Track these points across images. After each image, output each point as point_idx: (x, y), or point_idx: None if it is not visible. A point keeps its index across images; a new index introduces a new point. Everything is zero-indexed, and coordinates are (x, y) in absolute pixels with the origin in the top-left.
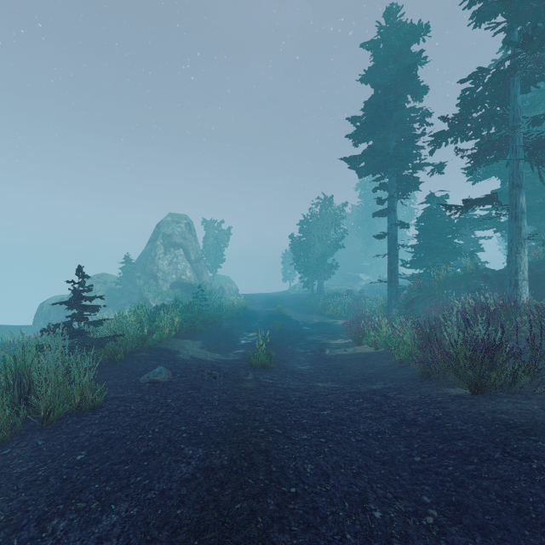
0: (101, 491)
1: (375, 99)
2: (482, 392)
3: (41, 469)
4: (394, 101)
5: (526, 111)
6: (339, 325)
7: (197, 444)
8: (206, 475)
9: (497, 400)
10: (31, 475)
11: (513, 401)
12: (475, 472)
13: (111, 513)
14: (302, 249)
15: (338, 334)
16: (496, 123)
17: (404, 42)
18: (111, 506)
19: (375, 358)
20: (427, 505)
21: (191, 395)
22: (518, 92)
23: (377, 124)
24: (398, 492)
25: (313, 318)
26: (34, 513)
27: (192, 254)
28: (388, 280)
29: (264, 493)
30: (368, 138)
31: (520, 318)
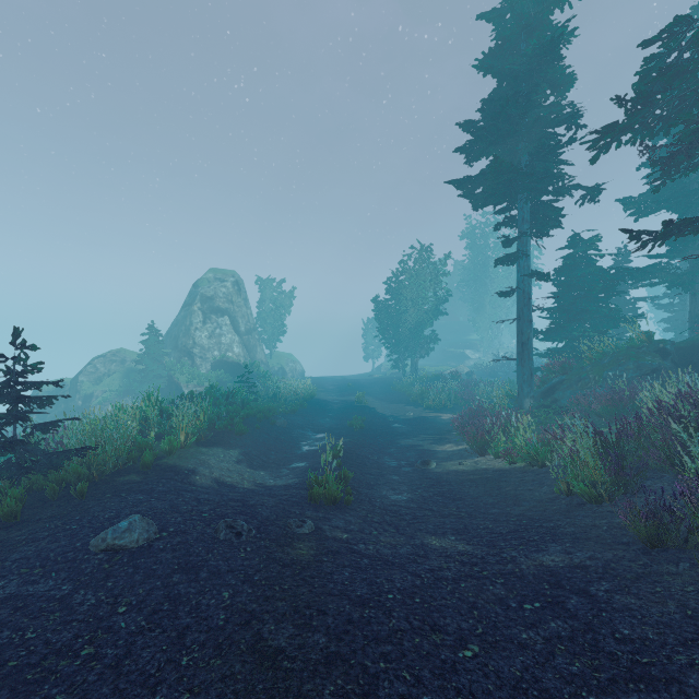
0: None
1: (498, 95)
2: None
3: None
4: (528, 96)
5: None
6: (444, 422)
7: None
8: None
9: None
10: None
11: None
12: None
13: None
14: (390, 316)
15: (445, 435)
16: None
17: (543, 7)
18: None
19: (515, 482)
20: None
21: (174, 591)
22: None
23: (503, 129)
24: None
25: (407, 410)
26: None
27: (241, 323)
28: (518, 357)
29: None
30: (488, 150)
31: None
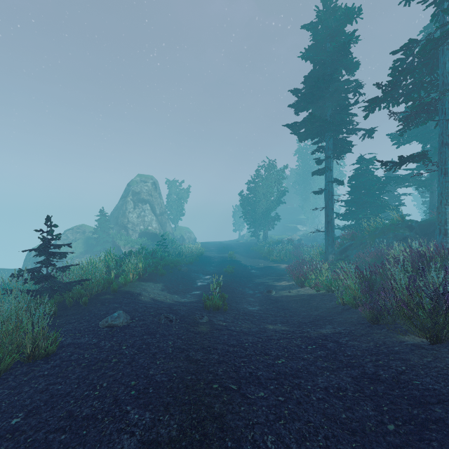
0: None
1: (314, 73)
2: (441, 342)
3: None
4: (331, 75)
5: None
6: (282, 269)
7: (144, 406)
8: None
9: None
10: None
11: None
12: None
13: None
14: (250, 204)
15: (282, 276)
16: (426, 89)
17: (340, 23)
18: None
19: (318, 300)
20: None
21: (146, 341)
22: (447, 59)
23: (316, 95)
24: None
25: (260, 262)
26: None
27: (157, 208)
28: (325, 230)
29: None
30: (308, 107)
31: None
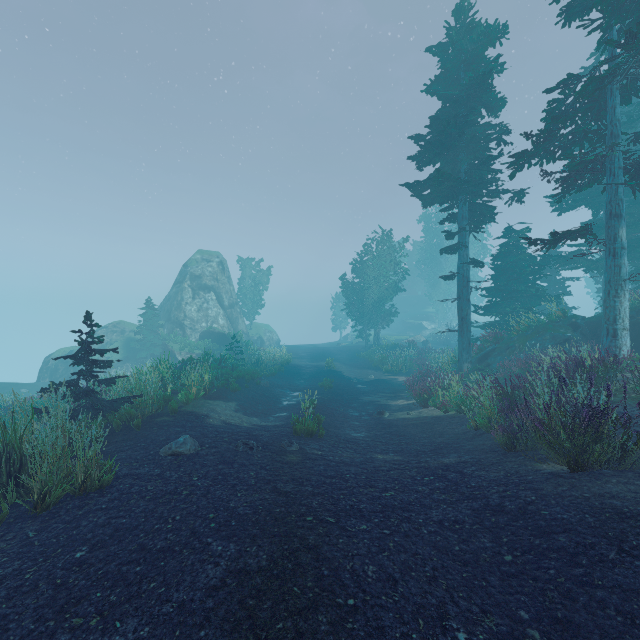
0: (104, 602)
1: (443, 113)
2: (583, 469)
3: (29, 571)
4: (466, 116)
5: (623, 128)
6: (399, 383)
7: (228, 538)
8: (239, 581)
9: (604, 480)
10: (15, 579)
11: (623, 481)
12: (585, 577)
13: (115, 633)
14: (356, 292)
15: (399, 393)
16: (590, 141)
17: (478, 45)
18: (115, 623)
19: (444, 424)
20: (526, 623)
21: (221, 471)
22: (617, 103)
23: (446, 144)
24: (487, 604)
25: (369, 374)
26: (16, 633)
27: (225, 298)
28: (459, 329)
29: (313, 607)
30: (434, 160)
31: (622, 375)
